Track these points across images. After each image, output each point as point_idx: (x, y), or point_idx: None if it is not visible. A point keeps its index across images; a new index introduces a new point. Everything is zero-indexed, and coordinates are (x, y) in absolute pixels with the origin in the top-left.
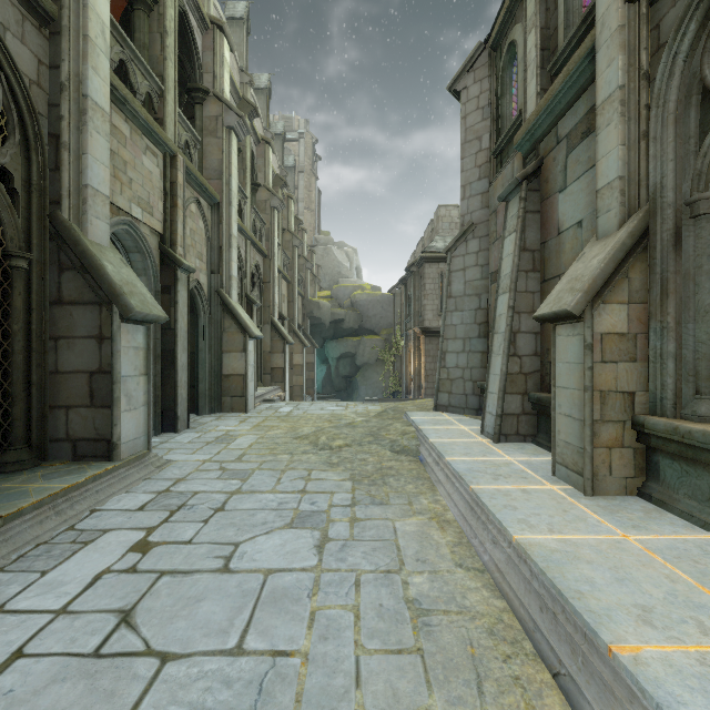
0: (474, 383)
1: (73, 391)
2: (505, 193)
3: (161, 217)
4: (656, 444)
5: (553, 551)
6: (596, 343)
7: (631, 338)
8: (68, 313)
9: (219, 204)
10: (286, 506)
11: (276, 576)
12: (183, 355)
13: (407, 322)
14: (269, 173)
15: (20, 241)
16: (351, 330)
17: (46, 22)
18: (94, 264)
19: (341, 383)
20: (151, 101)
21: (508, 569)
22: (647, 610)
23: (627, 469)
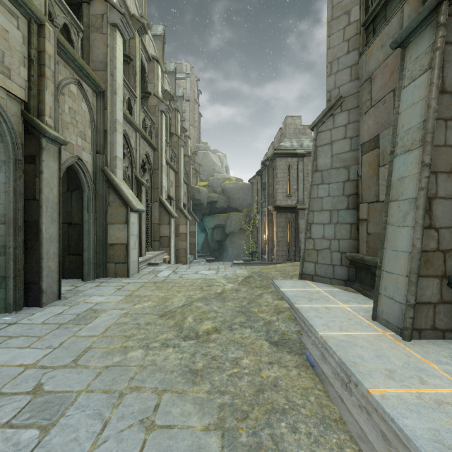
0: (342, 254)
1: None
2: (406, 31)
3: (24, 84)
4: None
5: None
6: None
7: None
8: None
9: (104, 92)
10: None
11: None
12: (51, 226)
13: (262, 202)
14: (157, 85)
15: None
16: (222, 208)
17: None
18: None
19: (215, 245)
20: None
21: None
22: None
23: None
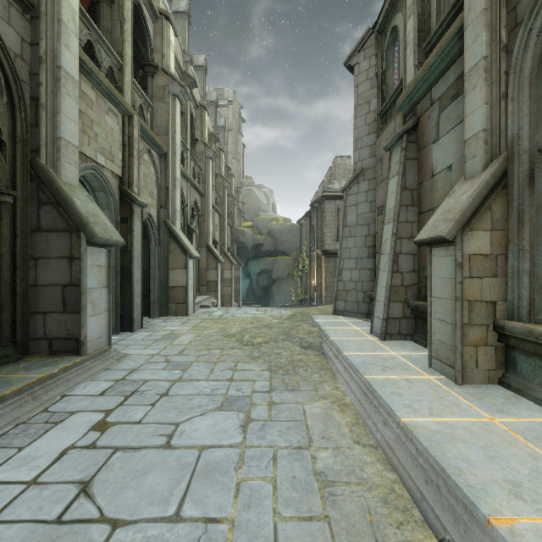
0: (364, 293)
1: (49, 300)
2: (389, 144)
3: (120, 164)
4: (514, 343)
5: (434, 432)
6: (465, 262)
7: (493, 258)
8: (45, 238)
9: (166, 154)
10: (217, 392)
11: (209, 451)
12: (138, 271)
13: (311, 245)
14: (205, 131)
15: (7, 181)
16: (268, 251)
17: (27, 9)
18: (66, 200)
19: (260, 292)
20: (112, 73)
21: (397, 446)
22: (516, 485)
23: (490, 363)
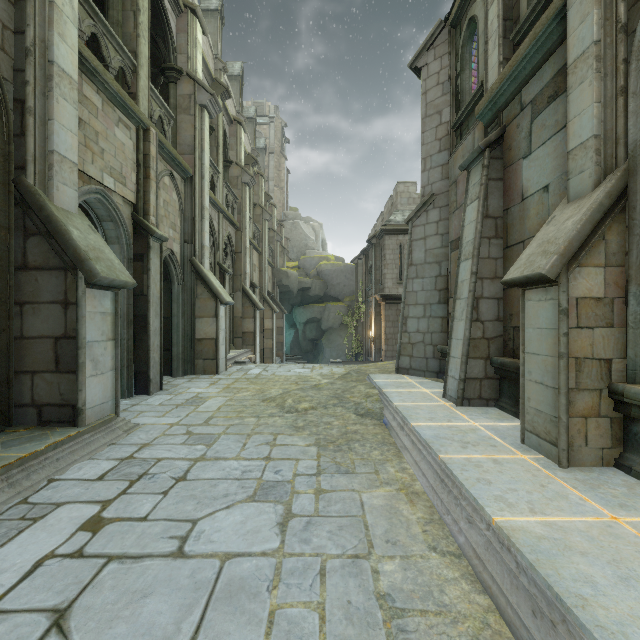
0: (434, 347)
1: (38, 356)
2: (467, 162)
3: (134, 188)
4: (637, 414)
5: (539, 539)
6: (571, 308)
7: (608, 303)
8: (33, 278)
9: (192, 178)
10: (250, 475)
11: (234, 562)
12: (156, 320)
13: (368, 289)
14: (240, 151)
15: None
16: (316, 297)
17: None
18: (59, 229)
19: (307, 345)
20: (124, 76)
21: (488, 556)
22: None
23: (603, 440)
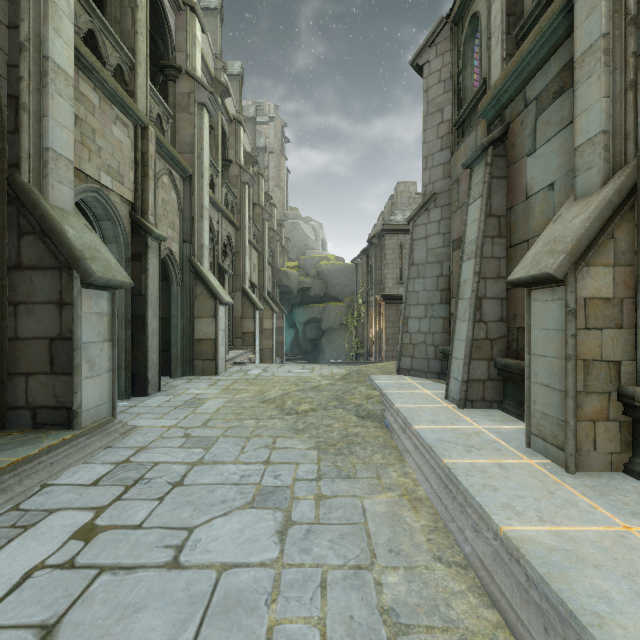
0: (436, 347)
1: (33, 357)
2: (470, 160)
3: (132, 187)
4: None
5: (550, 550)
6: (579, 308)
7: (617, 304)
8: (27, 278)
9: (191, 177)
10: (248, 480)
11: (231, 573)
12: (154, 321)
13: (369, 289)
14: (240, 150)
15: None
16: (317, 297)
17: None
18: (54, 228)
19: (307, 346)
20: (122, 73)
21: (496, 567)
22: None
23: (612, 444)
